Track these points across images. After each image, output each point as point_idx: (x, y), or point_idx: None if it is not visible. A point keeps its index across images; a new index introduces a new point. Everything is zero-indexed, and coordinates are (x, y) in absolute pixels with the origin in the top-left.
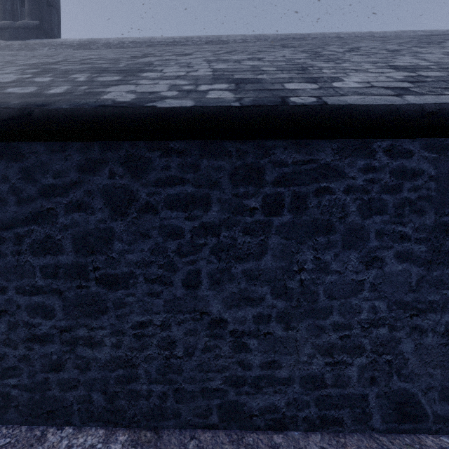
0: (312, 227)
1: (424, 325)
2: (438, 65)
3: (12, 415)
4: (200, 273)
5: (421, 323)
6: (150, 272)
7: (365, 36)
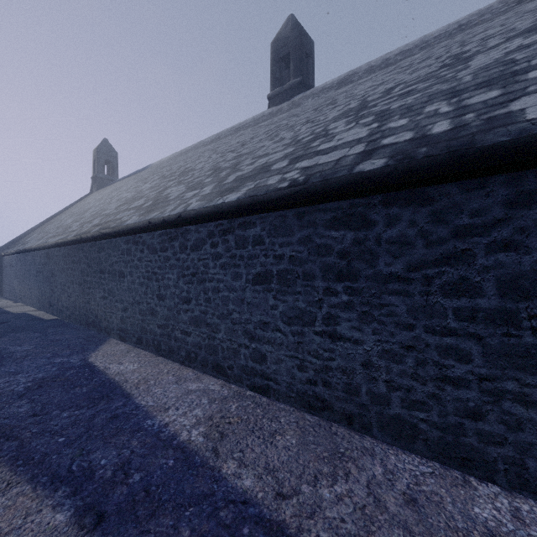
0: None
1: None
2: None
3: (419, 447)
4: None
5: None
6: None
7: None
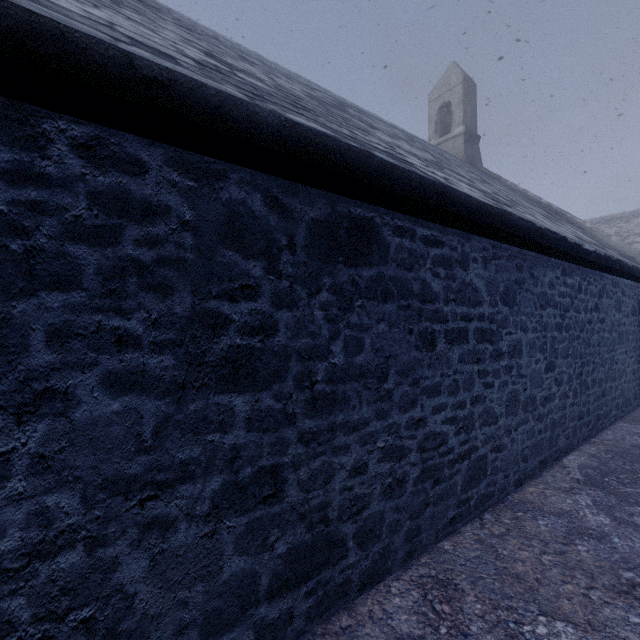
0: None
1: (172, 511)
2: (277, 86)
3: None
4: None
5: (166, 509)
6: None
7: (254, 57)
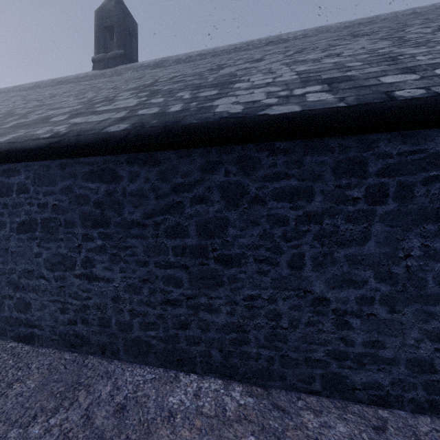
0: (419, 215)
1: None
2: None
3: (152, 359)
4: (303, 256)
5: None
6: (259, 254)
7: None
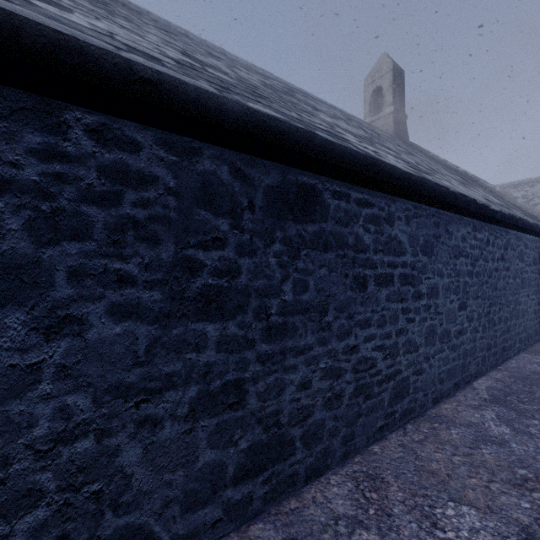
0: None
1: (160, 412)
2: (239, 77)
3: None
4: None
5: (155, 410)
6: None
7: (218, 50)
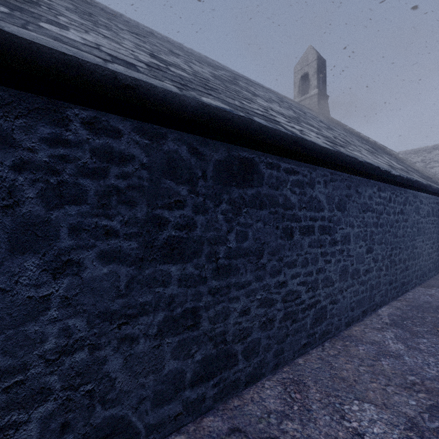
0: None
1: (136, 331)
2: (194, 72)
3: None
4: None
5: (132, 330)
6: None
7: (176, 45)
